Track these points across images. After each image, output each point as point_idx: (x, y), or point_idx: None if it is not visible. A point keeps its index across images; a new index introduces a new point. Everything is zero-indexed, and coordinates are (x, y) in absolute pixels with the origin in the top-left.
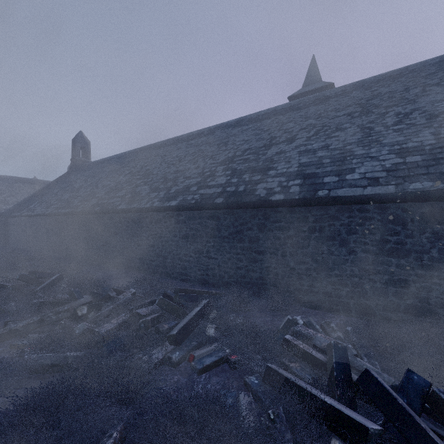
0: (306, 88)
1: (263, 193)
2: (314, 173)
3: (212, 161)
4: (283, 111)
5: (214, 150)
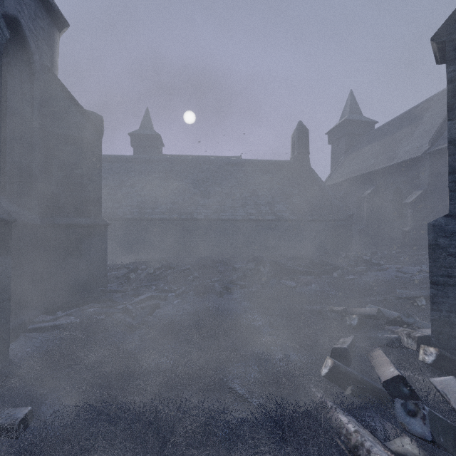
0: (142, 131)
1: (121, 214)
2: (144, 207)
3: None
4: (127, 160)
5: None
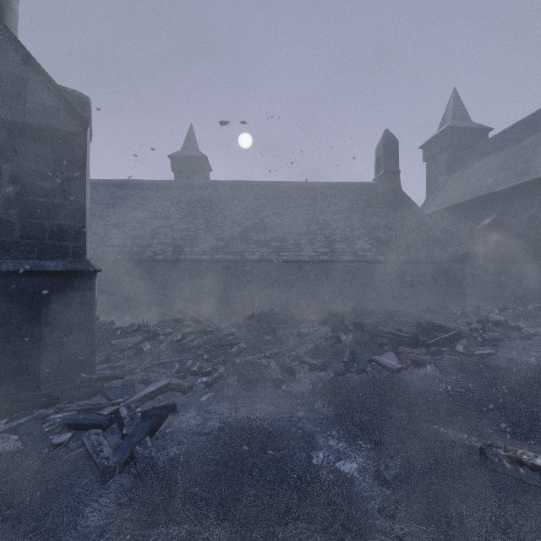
0: (185, 152)
1: (151, 254)
2: (180, 245)
3: (104, 223)
4: (163, 186)
5: (103, 211)
